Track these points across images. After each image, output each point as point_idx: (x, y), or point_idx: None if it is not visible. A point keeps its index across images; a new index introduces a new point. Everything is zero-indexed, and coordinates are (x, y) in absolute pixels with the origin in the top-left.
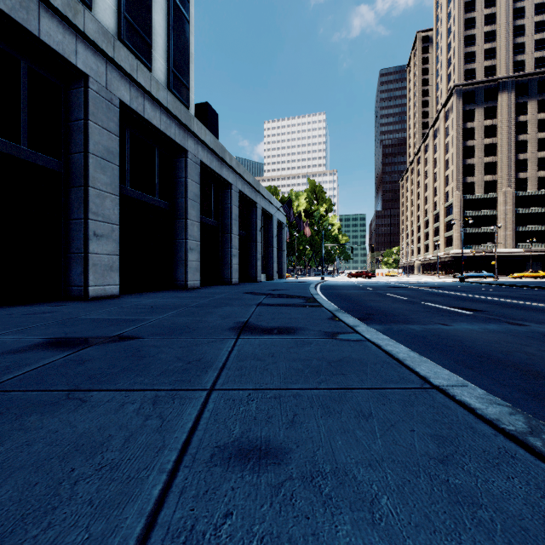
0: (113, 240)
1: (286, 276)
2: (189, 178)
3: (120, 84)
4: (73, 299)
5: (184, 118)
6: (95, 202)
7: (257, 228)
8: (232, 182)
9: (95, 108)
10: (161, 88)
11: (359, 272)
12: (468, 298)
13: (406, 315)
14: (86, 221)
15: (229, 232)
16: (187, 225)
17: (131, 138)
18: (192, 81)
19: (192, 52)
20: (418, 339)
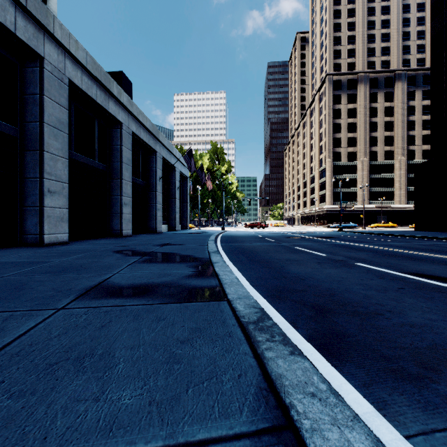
0: None
1: (190, 226)
2: (47, 96)
3: None
4: None
5: (33, 8)
6: None
7: (157, 177)
8: (122, 121)
9: None
10: None
11: (255, 223)
12: (390, 253)
13: (394, 310)
14: None
15: (119, 177)
16: (43, 158)
17: None
18: None
19: None
20: None
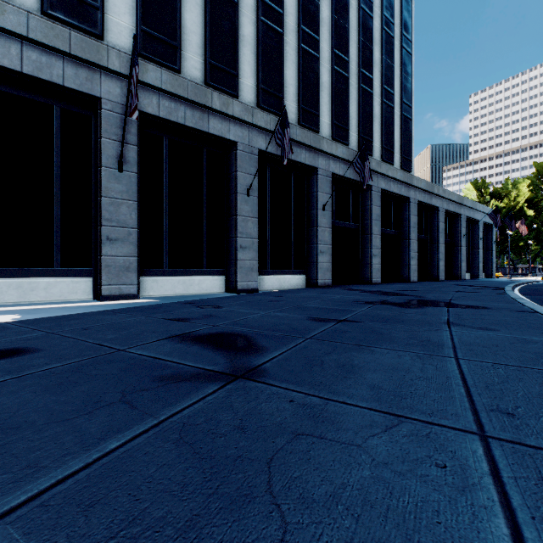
0: (379, 257)
1: (496, 275)
2: (411, 214)
3: (381, 181)
4: (364, 284)
5: (408, 180)
6: (373, 240)
7: (461, 235)
8: (438, 206)
9: (373, 198)
10: (398, 172)
11: None
12: None
13: None
14: (370, 250)
15: (436, 242)
16: (410, 243)
17: (381, 201)
18: (412, 153)
19: (412, 135)
20: (538, 298)
